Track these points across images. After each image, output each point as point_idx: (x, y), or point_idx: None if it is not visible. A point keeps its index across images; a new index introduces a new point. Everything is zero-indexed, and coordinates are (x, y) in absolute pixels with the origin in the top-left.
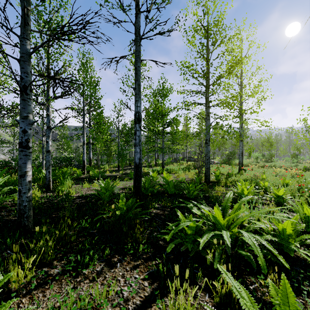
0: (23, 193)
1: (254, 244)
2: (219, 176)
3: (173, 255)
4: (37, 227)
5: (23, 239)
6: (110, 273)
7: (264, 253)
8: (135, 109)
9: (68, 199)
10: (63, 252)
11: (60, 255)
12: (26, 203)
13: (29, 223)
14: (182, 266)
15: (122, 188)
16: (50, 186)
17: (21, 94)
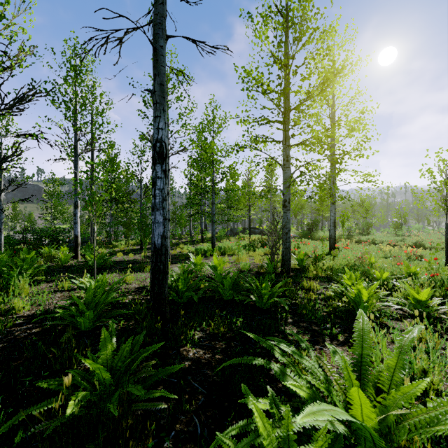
0: None
1: None
2: (303, 259)
3: None
4: None
5: None
6: None
7: None
8: (154, 134)
9: None
10: None
11: None
12: None
13: None
14: None
15: (135, 288)
16: None
17: None
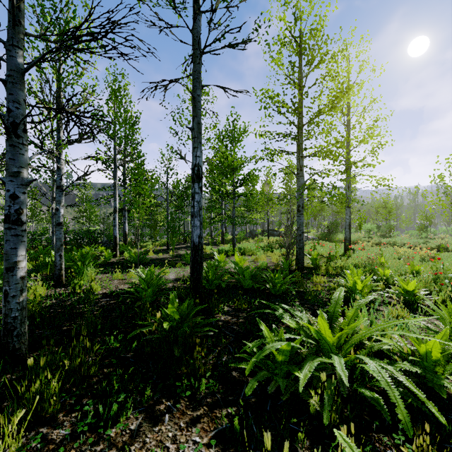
0: (12, 297)
1: (388, 383)
2: (316, 259)
3: (254, 398)
4: (31, 359)
5: (10, 373)
6: (153, 435)
7: (400, 393)
8: (193, 161)
9: (88, 300)
10: (76, 396)
11: (70, 401)
12: (17, 312)
13: (21, 344)
14: (271, 418)
15: (173, 279)
16: (62, 278)
17: (7, 137)
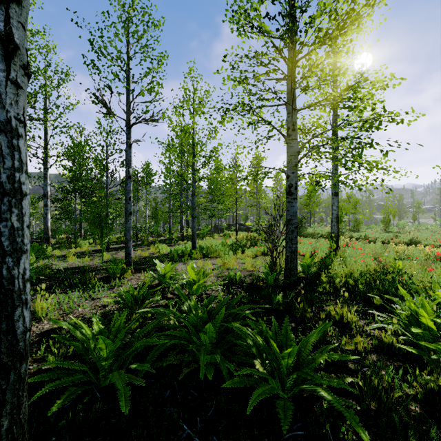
0: None
1: None
2: (311, 265)
3: None
4: None
5: None
6: None
7: None
8: None
9: None
10: None
11: None
12: None
13: None
14: None
15: (39, 335)
16: None
17: None
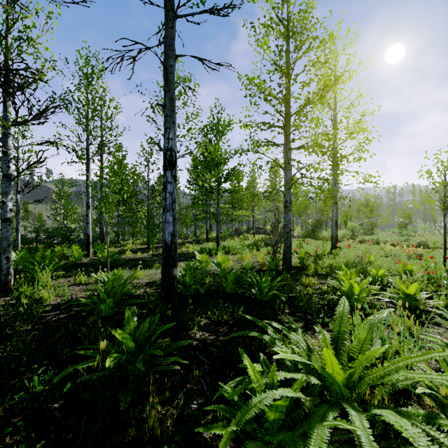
0: None
1: None
2: (304, 258)
3: None
4: None
5: None
6: None
7: None
8: (165, 144)
9: (31, 314)
10: None
11: None
12: None
13: None
14: None
15: (146, 283)
16: (10, 284)
17: None
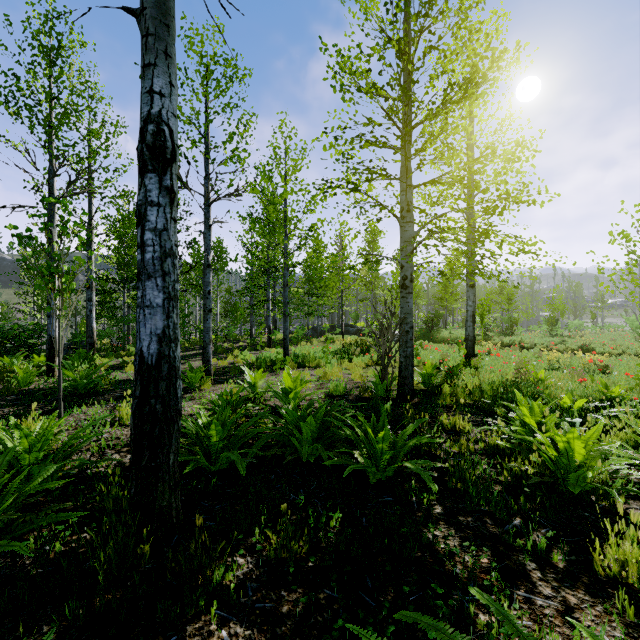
0: None
1: None
2: (432, 375)
3: None
4: None
5: None
6: None
7: None
8: (144, 106)
9: None
10: None
11: None
12: None
13: None
14: None
15: None
16: None
17: None
